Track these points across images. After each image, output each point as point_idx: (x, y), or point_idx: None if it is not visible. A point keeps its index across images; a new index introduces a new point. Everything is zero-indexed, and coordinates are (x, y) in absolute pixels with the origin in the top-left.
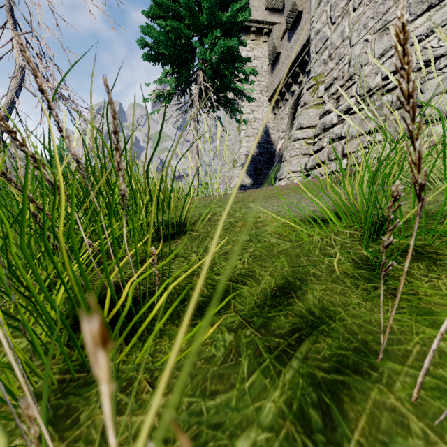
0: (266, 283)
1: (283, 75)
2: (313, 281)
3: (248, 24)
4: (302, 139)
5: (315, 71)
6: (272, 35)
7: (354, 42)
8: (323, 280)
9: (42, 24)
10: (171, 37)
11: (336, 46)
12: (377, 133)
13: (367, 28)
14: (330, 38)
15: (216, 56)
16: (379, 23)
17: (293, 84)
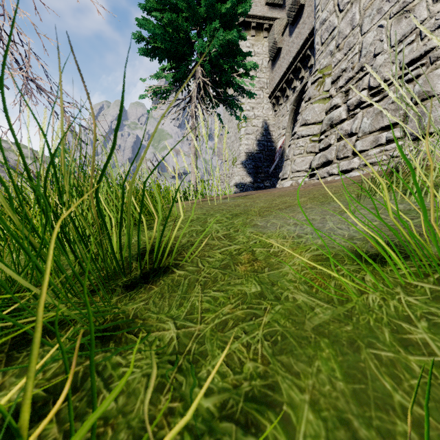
0: (307, 435)
1: (284, 70)
2: (413, 439)
3: (248, 19)
4: (307, 136)
5: (320, 63)
6: (272, 31)
7: (366, 30)
8: (435, 439)
9: (12, 5)
10: (168, 30)
11: (344, 35)
12: (395, 129)
13: (381, 12)
14: (337, 26)
15: (215, 50)
16: (396, 6)
17: (294, 80)
